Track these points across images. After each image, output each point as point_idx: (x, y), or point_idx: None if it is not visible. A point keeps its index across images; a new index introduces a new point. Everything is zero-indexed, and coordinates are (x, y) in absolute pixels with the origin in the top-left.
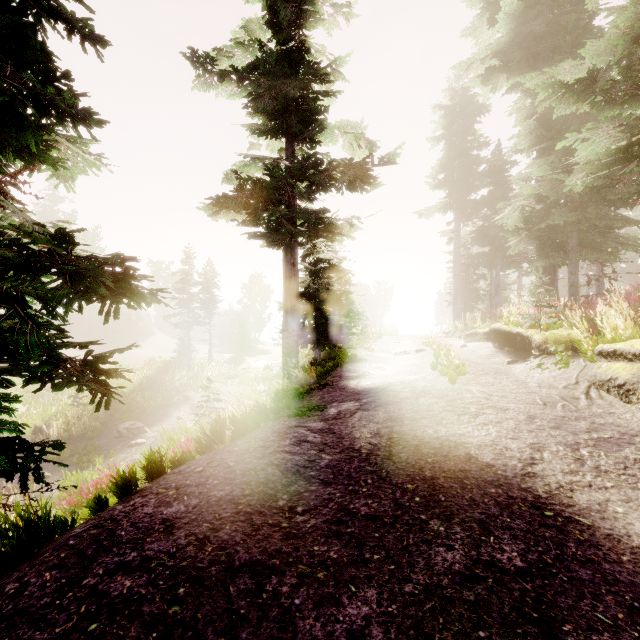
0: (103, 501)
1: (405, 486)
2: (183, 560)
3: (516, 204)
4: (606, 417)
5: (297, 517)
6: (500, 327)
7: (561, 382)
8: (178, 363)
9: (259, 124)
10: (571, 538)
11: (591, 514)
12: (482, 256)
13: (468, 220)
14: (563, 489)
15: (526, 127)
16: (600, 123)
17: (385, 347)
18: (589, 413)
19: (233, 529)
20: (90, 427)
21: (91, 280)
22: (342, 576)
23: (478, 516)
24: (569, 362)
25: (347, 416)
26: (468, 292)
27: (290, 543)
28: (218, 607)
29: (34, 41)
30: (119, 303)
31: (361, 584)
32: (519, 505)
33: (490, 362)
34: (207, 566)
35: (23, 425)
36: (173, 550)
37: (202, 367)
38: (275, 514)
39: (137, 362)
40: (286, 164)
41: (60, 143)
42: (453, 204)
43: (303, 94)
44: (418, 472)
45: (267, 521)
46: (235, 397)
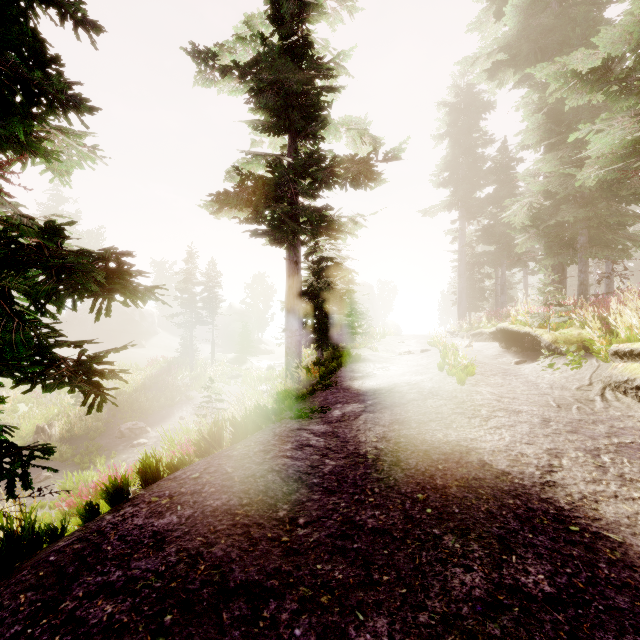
0: (95, 508)
1: (415, 496)
2: (172, 580)
3: (524, 201)
4: (625, 420)
5: (298, 530)
6: (507, 326)
7: (574, 383)
8: (181, 363)
9: (261, 120)
10: (602, 557)
11: (621, 529)
12: (488, 255)
13: (473, 218)
14: (587, 500)
15: (534, 122)
16: (615, 113)
17: (389, 347)
18: (607, 416)
19: (229, 544)
20: (92, 427)
21: (81, 275)
22: (348, 601)
23: (497, 531)
24: (581, 362)
25: (351, 418)
26: (473, 291)
27: (291, 560)
28: (208, 638)
29: (25, 26)
30: (111, 299)
31: (370, 611)
32: (540, 518)
33: (497, 362)
34: (198, 588)
35: (13, 427)
36: (162, 569)
37: (205, 367)
38: (275, 526)
39: (140, 362)
40: (289, 161)
41: (54, 135)
42: (458, 202)
43: (306, 89)
44: (428, 480)
45: (266, 534)
46: (236, 398)
